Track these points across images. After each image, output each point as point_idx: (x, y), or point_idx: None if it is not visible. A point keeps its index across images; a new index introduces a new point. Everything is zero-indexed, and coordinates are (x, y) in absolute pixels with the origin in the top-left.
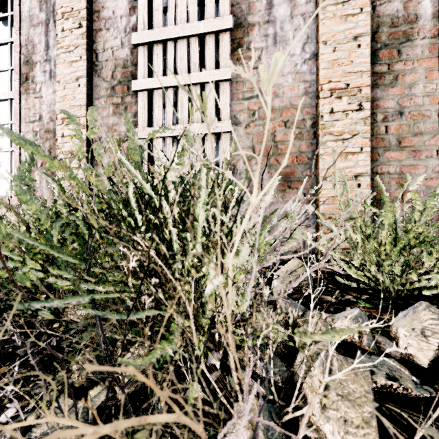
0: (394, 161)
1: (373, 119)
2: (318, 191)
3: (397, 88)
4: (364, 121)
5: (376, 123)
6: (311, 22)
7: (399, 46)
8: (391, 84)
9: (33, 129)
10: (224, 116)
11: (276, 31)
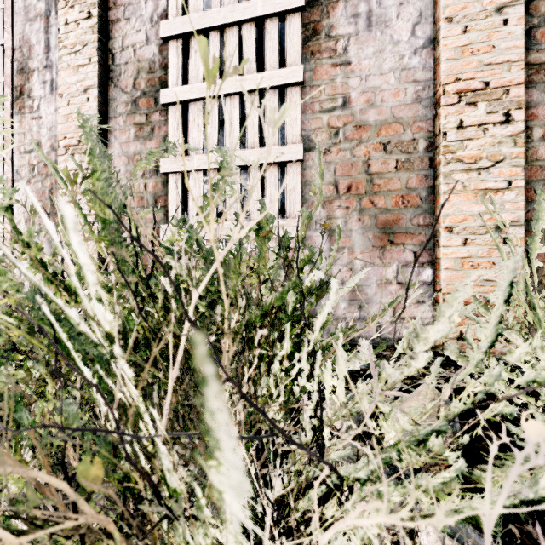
0: None
1: (526, 137)
2: (438, 249)
3: None
4: (514, 140)
5: (531, 143)
6: None
7: None
8: None
9: (29, 162)
10: (293, 138)
11: (371, 8)
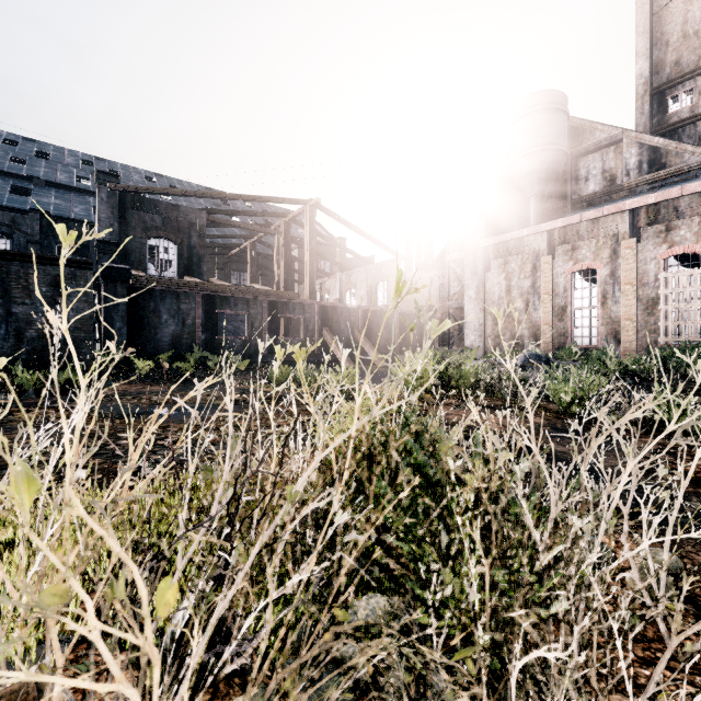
0: None
1: None
2: None
3: None
4: None
5: None
6: None
7: None
8: None
9: (606, 321)
10: None
11: None
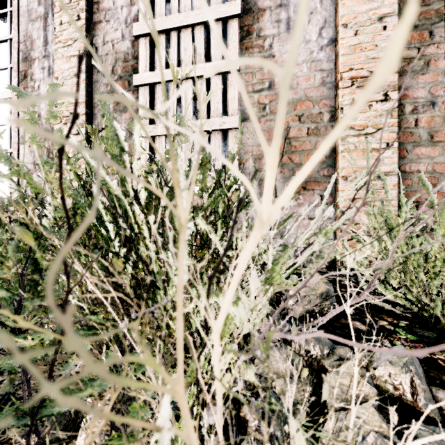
0: (425, 158)
1: (400, 111)
2: (337, 193)
3: (429, 75)
4: (391, 113)
5: (404, 116)
6: (329, 4)
7: (431, 27)
8: (421, 71)
9: None
10: (232, 111)
11: (290, 16)
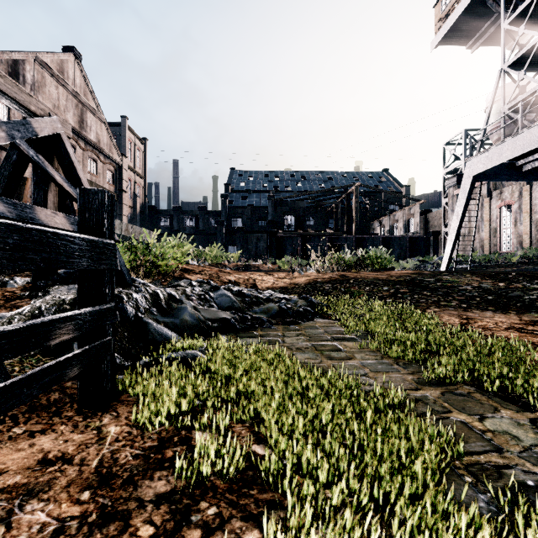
0: None
1: None
2: None
3: None
4: None
5: None
6: None
7: None
8: None
9: (516, 236)
10: None
11: None
